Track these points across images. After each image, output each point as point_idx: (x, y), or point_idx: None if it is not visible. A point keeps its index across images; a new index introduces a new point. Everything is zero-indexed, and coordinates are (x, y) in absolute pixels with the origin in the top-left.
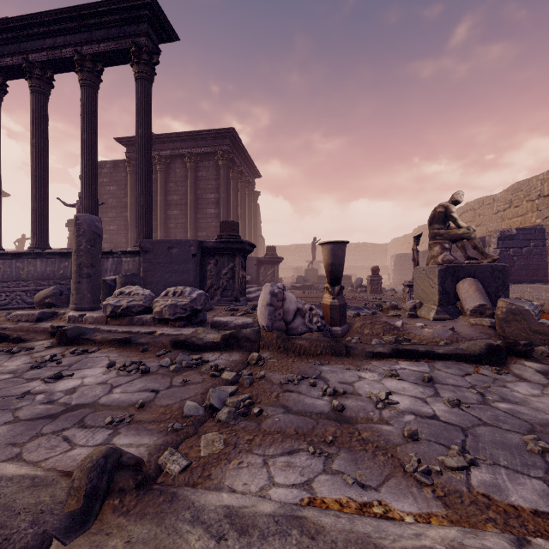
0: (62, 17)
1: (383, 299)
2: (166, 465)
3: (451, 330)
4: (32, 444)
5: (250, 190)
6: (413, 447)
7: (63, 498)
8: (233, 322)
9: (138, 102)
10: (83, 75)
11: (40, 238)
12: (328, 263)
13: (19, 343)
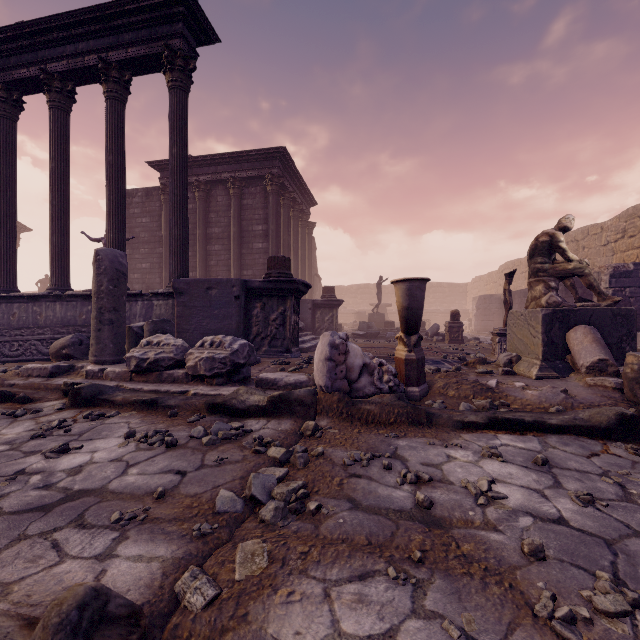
0: (84, 19)
1: (466, 351)
2: (185, 594)
3: (563, 393)
4: (9, 553)
5: (303, 221)
6: (539, 571)
7: None
8: (283, 379)
9: (172, 116)
10: (109, 87)
11: (60, 278)
12: (403, 307)
13: (26, 404)
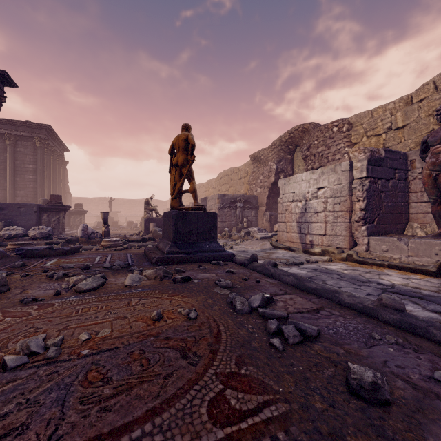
0: None
1: None
2: None
3: (141, 236)
4: None
5: (60, 161)
6: None
7: (58, 247)
8: (68, 237)
9: None
10: None
11: None
12: (103, 218)
13: None
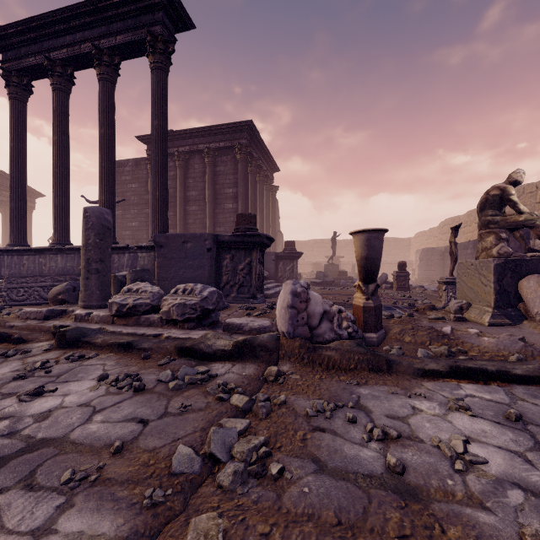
0: (80, 12)
1: (413, 297)
2: None
3: (521, 341)
4: None
5: (268, 185)
6: None
7: None
8: (248, 324)
9: (154, 93)
10: (101, 70)
11: (61, 234)
12: (362, 256)
13: (19, 344)
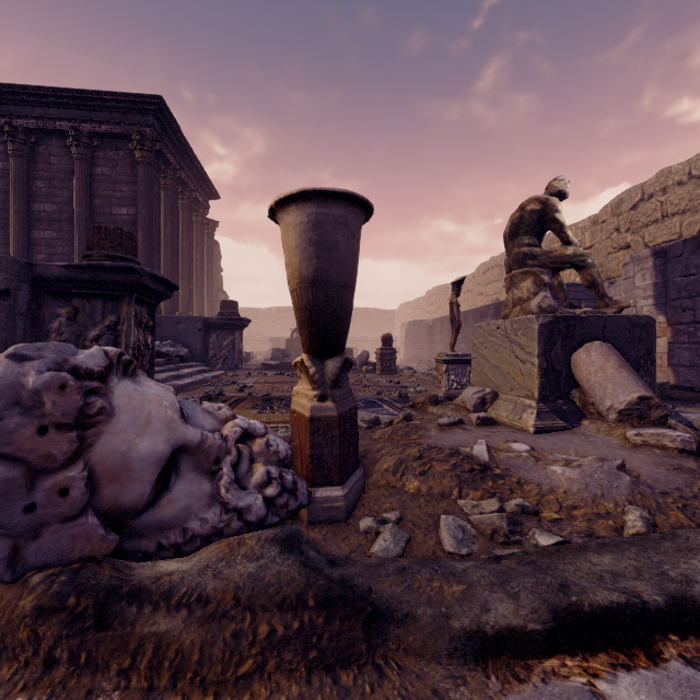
0: None
1: (402, 383)
2: None
3: (622, 471)
4: None
5: (200, 216)
6: None
7: None
8: None
9: None
10: None
11: None
12: (303, 278)
13: None
